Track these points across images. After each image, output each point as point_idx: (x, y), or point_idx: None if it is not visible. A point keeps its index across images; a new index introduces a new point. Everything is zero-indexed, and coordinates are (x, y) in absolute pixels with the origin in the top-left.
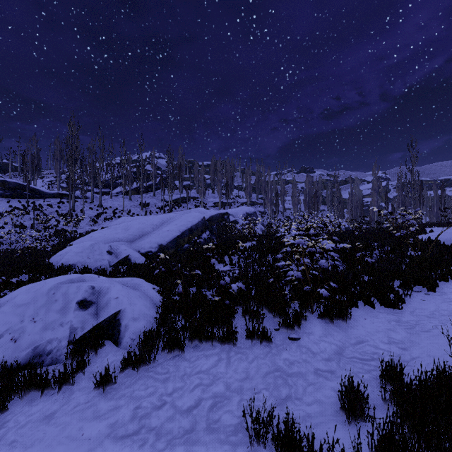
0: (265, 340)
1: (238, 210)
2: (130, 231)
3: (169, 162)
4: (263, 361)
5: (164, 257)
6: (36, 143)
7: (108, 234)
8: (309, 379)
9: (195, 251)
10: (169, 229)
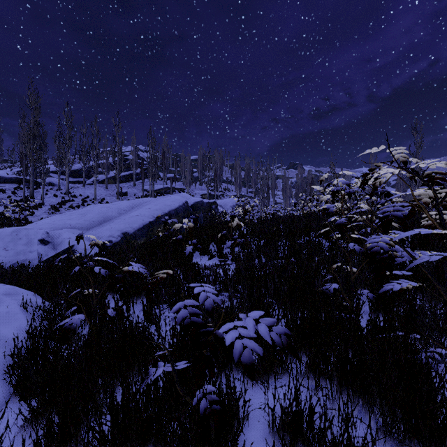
0: None
1: (227, 201)
2: (87, 216)
3: (150, 146)
4: None
5: (96, 241)
6: None
7: (58, 220)
8: None
9: (166, 237)
10: (140, 213)
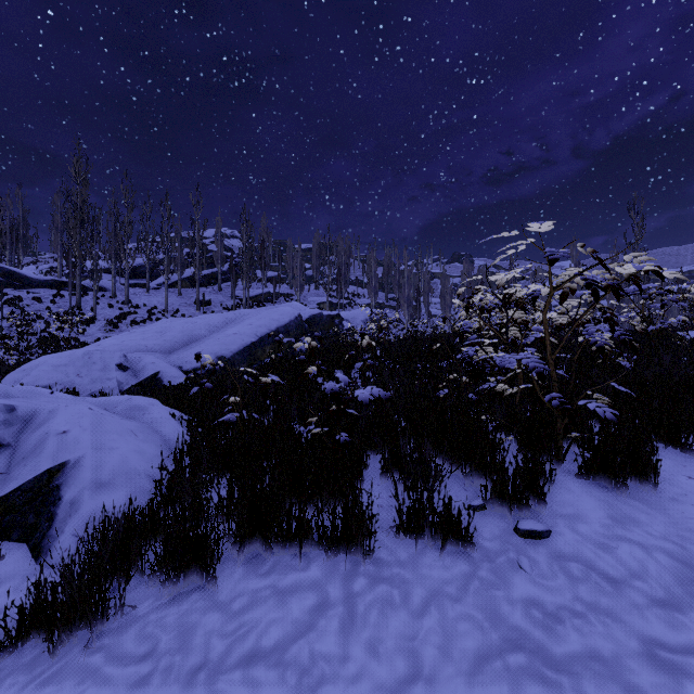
0: (454, 539)
1: (357, 312)
2: (168, 335)
3: (244, 233)
4: (457, 607)
5: (212, 361)
6: (21, 200)
7: (128, 341)
8: (646, 689)
9: (280, 360)
10: (238, 331)
